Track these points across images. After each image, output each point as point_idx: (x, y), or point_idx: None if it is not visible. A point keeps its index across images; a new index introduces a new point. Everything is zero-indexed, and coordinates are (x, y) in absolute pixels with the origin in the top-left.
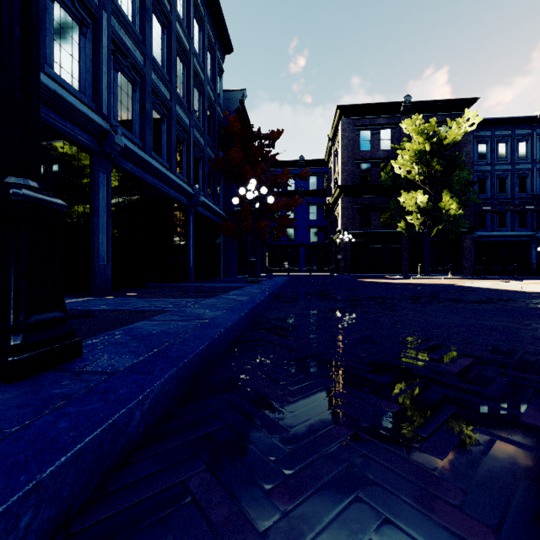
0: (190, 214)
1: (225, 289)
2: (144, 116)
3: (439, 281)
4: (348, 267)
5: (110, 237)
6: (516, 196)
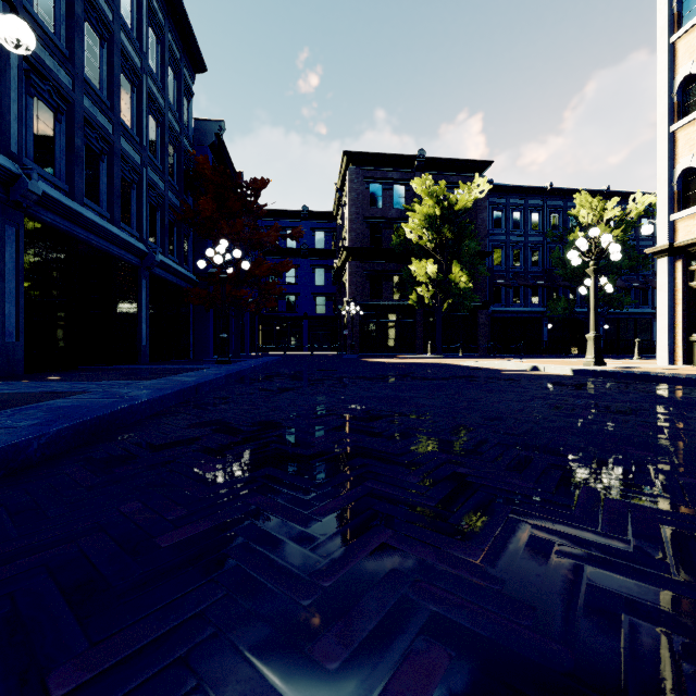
0: (142, 277)
1: (181, 371)
2: (73, 154)
3: (444, 360)
4: (357, 345)
5: (21, 307)
6: (529, 270)
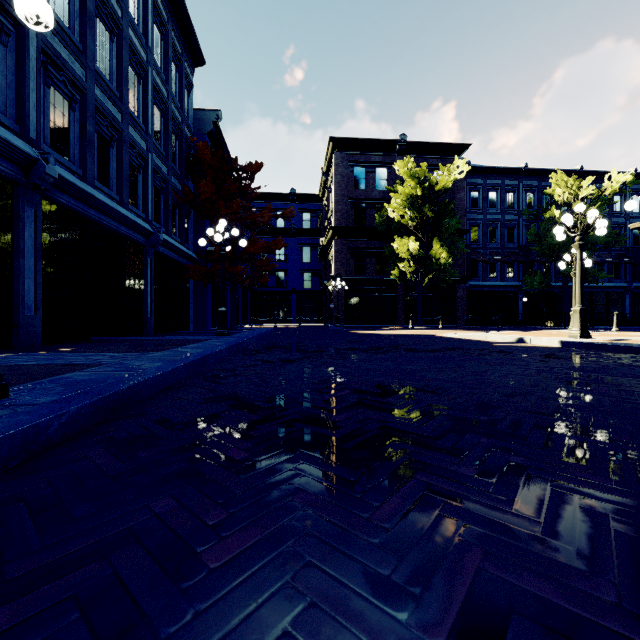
0: (148, 255)
1: (185, 343)
2: (86, 140)
3: (426, 332)
4: (342, 318)
5: (39, 283)
6: (505, 246)
